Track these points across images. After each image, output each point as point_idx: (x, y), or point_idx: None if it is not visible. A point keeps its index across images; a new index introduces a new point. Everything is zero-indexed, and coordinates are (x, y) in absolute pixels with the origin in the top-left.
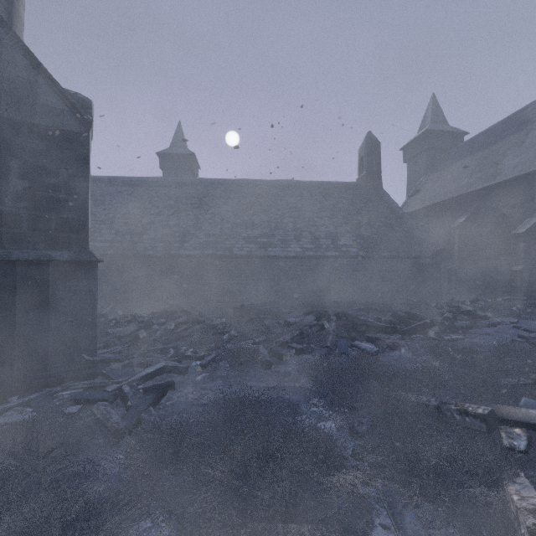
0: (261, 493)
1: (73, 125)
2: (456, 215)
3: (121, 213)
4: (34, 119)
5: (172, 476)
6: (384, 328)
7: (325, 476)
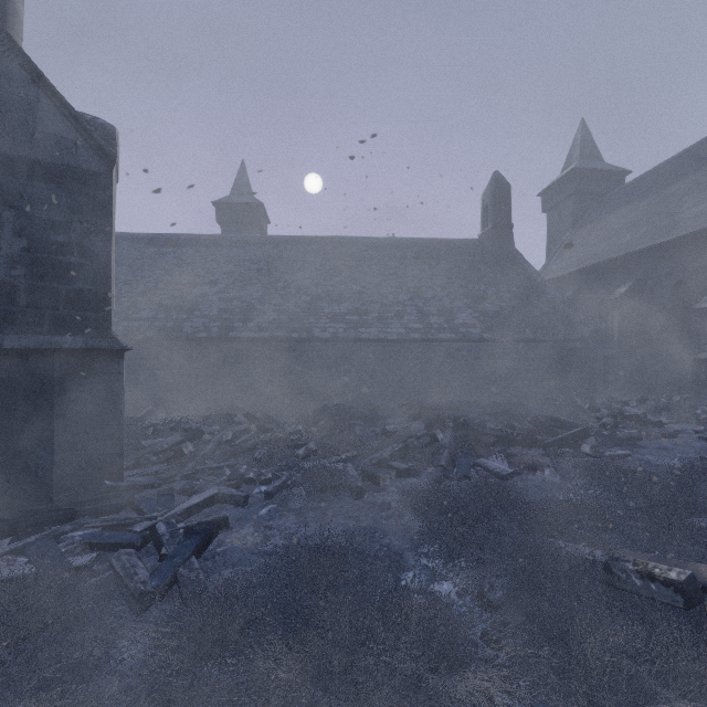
0: (348, 705)
1: (89, 161)
2: (616, 283)
3: (164, 282)
4: (36, 153)
5: (217, 669)
6: (520, 440)
7: (443, 678)
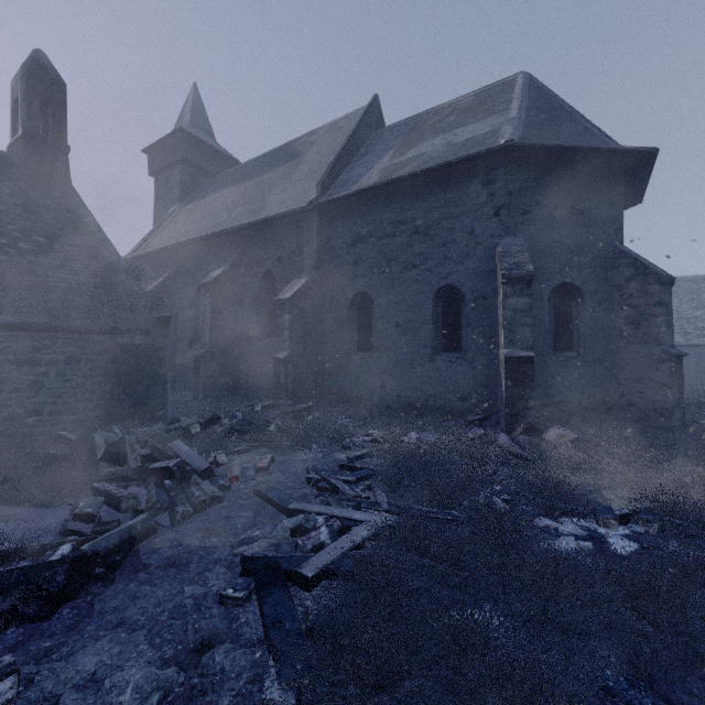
0: None
1: None
2: (213, 267)
3: None
4: None
5: None
6: None
7: None
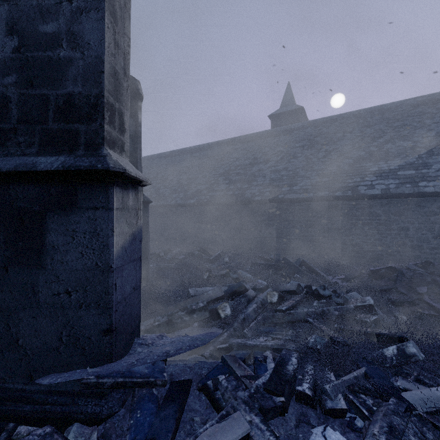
0: None
1: None
2: None
3: (235, 165)
4: None
5: None
6: None
7: None
